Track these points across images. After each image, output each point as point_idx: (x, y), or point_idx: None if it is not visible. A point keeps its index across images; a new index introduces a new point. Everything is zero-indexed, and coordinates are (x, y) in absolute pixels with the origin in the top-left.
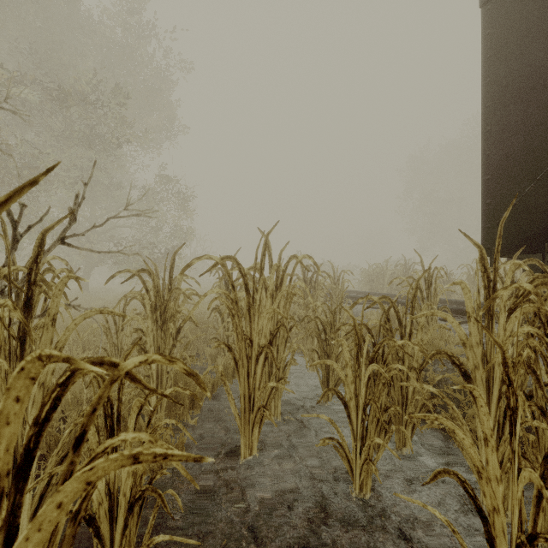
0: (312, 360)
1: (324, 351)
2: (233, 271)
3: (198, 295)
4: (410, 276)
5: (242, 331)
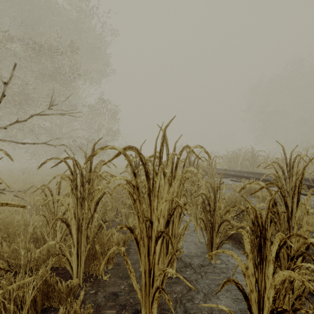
0: (196, 220)
1: (209, 220)
2: (137, 158)
3: (111, 176)
4: (275, 162)
5: (143, 214)
